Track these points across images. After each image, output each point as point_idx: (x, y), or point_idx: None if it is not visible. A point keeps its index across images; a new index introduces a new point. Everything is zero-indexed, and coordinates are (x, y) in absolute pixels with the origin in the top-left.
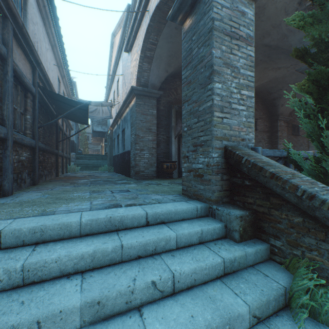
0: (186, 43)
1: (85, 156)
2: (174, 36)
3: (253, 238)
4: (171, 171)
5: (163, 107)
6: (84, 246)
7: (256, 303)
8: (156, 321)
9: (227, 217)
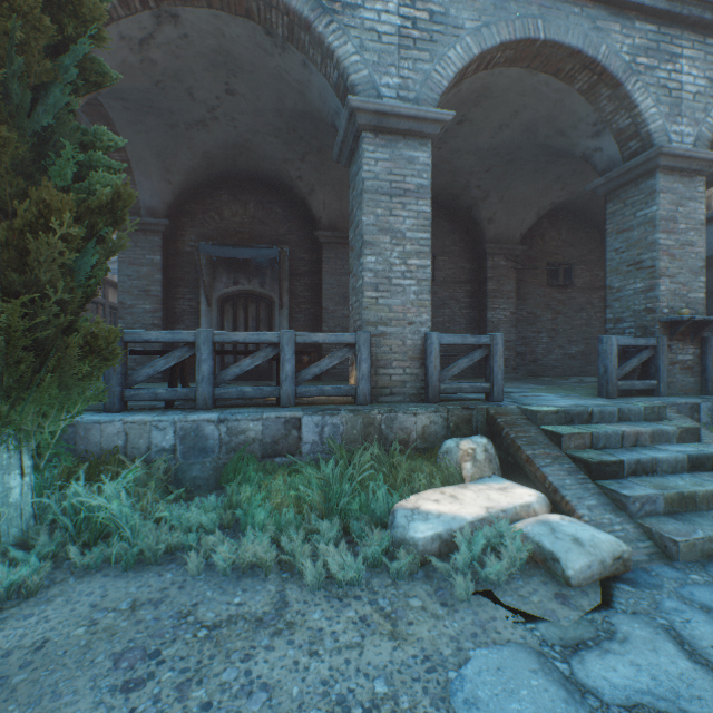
0: None
1: None
2: (139, 121)
3: None
4: None
5: (190, 248)
6: None
7: None
8: None
9: None
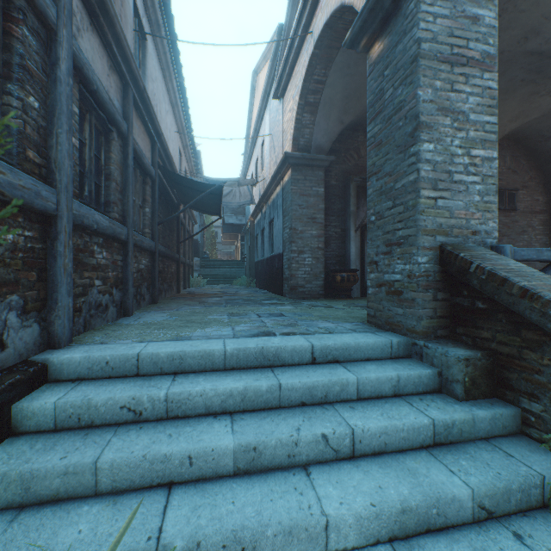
0: (373, 81)
1: (213, 263)
2: (354, 65)
3: (490, 397)
4: (349, 286)
5: (335, 181)
6: (231, 381)
7: (485, 487)
8: (328, 484)
9: (443, 359)
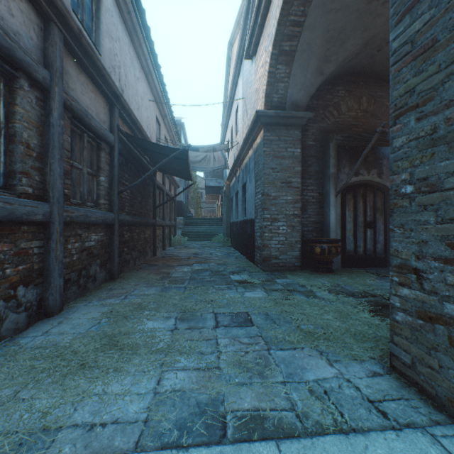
0: None
1: (195, 221)
2: None
3: None
4: (329, 258)
5: (312, 141)
6: None
7: None
8: None
9: None
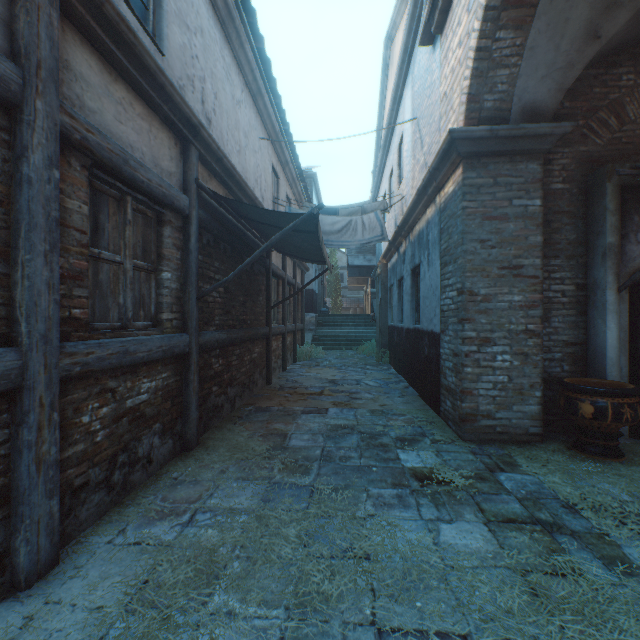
0: None
1: (333, 318)
2: None
3: None
4: (613, 427)
5: (560, 183)
6: None
7: None
8: None
9: None
